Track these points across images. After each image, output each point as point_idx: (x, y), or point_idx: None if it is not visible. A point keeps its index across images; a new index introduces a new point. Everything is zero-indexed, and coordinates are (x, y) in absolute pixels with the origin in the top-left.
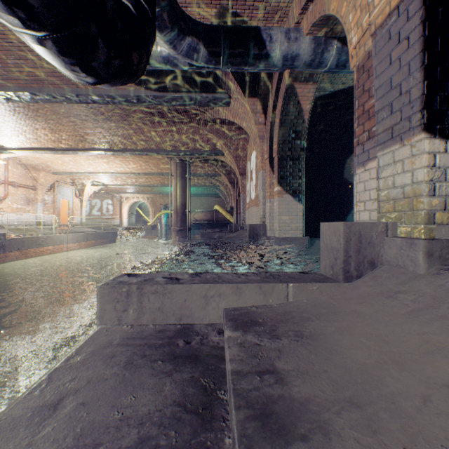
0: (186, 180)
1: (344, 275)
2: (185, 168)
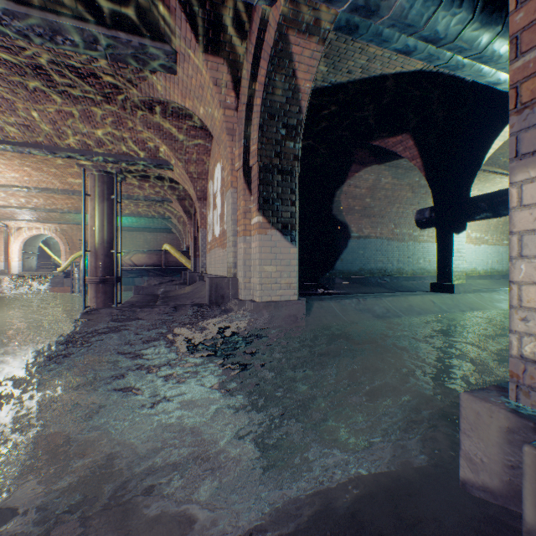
0: (112, 204)
1: None
2: (111, 184)
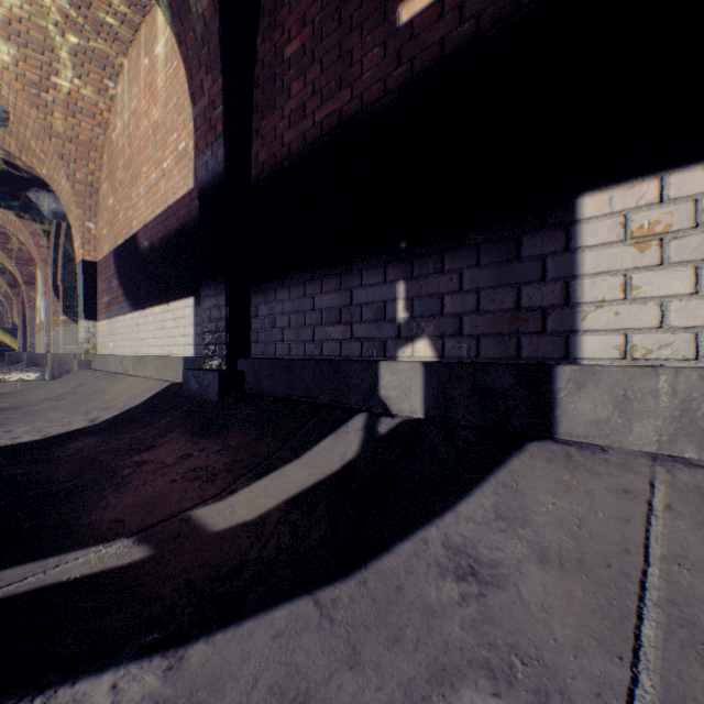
0: None
1: (53, 377)
2: None
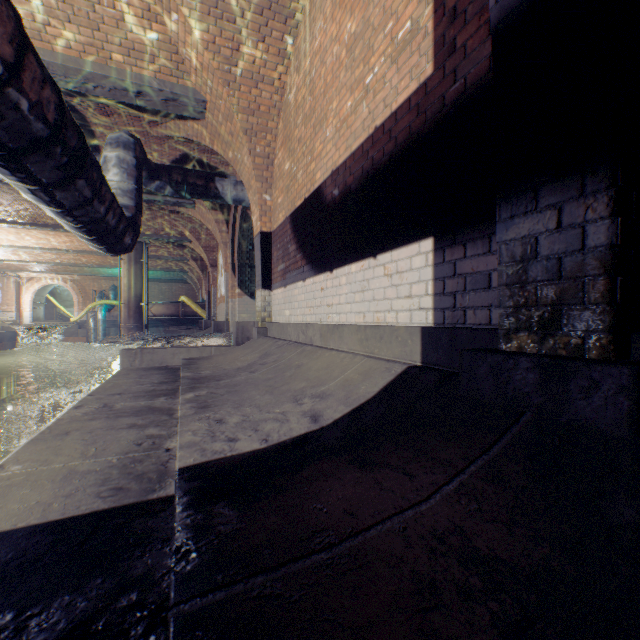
0: (142, 266)
1: (237, 343)
2: (141, 250)
